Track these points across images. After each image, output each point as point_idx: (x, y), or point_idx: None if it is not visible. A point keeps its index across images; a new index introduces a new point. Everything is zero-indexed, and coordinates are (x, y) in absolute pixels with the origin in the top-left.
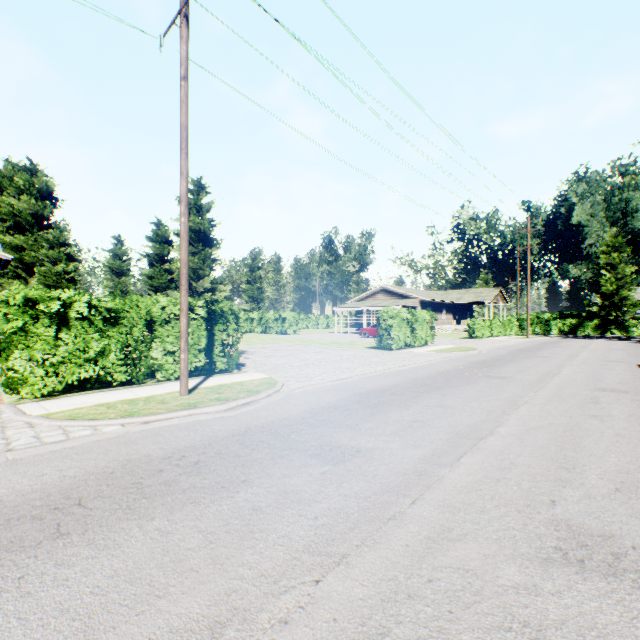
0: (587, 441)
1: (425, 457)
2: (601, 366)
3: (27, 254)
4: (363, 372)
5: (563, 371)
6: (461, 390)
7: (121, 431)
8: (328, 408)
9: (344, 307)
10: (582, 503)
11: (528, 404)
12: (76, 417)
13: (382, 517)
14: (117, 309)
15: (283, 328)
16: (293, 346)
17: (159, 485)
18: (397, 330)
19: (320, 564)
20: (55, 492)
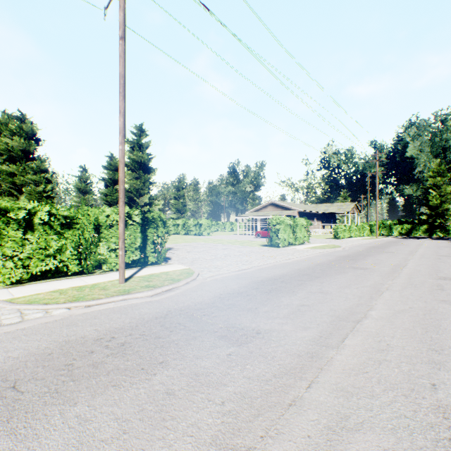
0: (445, 324)
1: (314, 339)
2: (436, 259)
3: (18, 178)
4: (259, 264)
5: (409, 263)
6: (335, 279)
7: (67, 314)
8: (233, 294)
9: (244, 216)
10: None
11: (389, 290)
12: (33, 302)
13: (283, 402)
14: (71, 216)
15: (200, 231)
16: (207, 244)
17: (87, 367)
18: (283, 232)
19: None
20: None
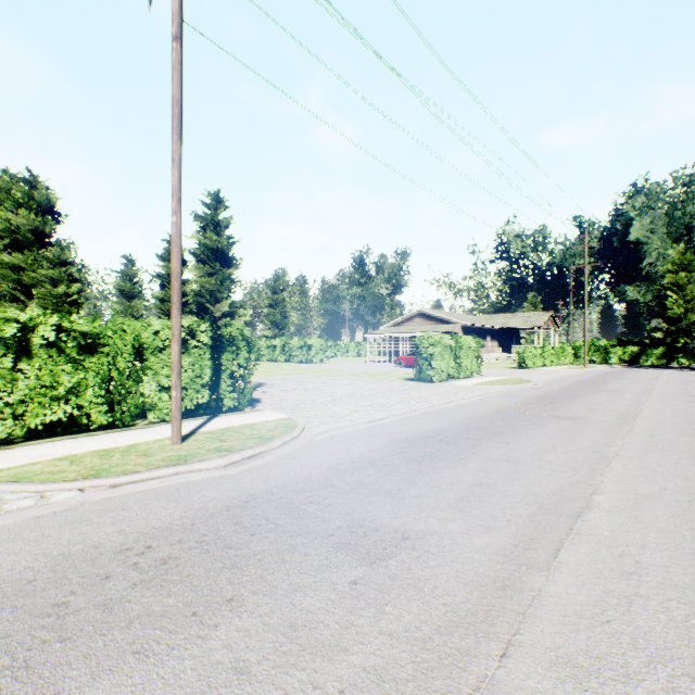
0: None
1: (505, 550)
2: (687, 403)
3: (26, 275)
4: (402, 411)
5: (644, 409)
6: (528, 436)
7: (75, 500)
8: (360, 463)
9: (377, 333)
10: None
11: (621, 457)
12: (22, 478)
13: (457, 693)
14: (96, 334)
15: (309, 356)
16: (319, 377)
17: (94, 609)
18: (439, 359)
19: None
20: None
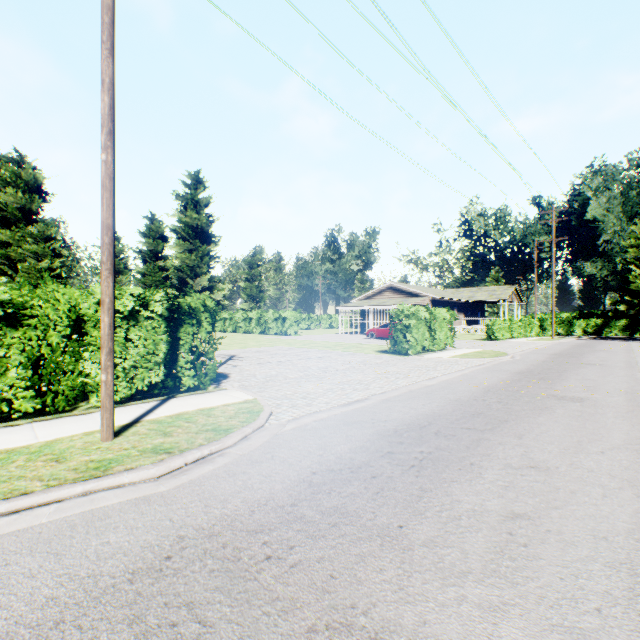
0: None
1: None
2: None
3: (13, 250)
4: (382, 389)
5: None
6: (540, 426)
7: None
8: (340, 472)
9: (349, 306)
10: None
11: None
12: None
13: None
14: (19, 302)
15: (283, 328)
16: (292, 349)
17: None
18: (414, 331)
19: None
20: None
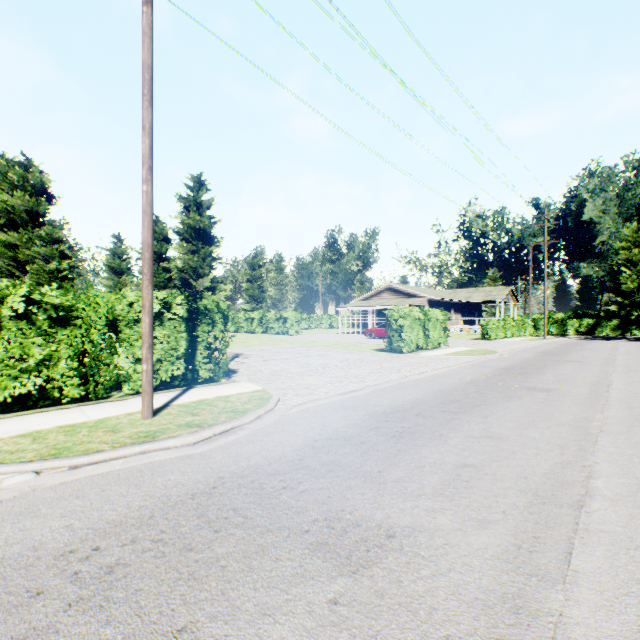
0: None
1: (507, 554)
2: None
3: (21, 252)
4: (375, 382)
5: (614, 381)
6: (505, 409)
7: (28, 486)
8: (336, 440)
9: (348, 306)
10: None
11: (606, 433)
12: None
13: None
14: (68, 306)
15: (284, 328)
16: (294, 348)
17: None
18: (409, 331)
19: None
20: None
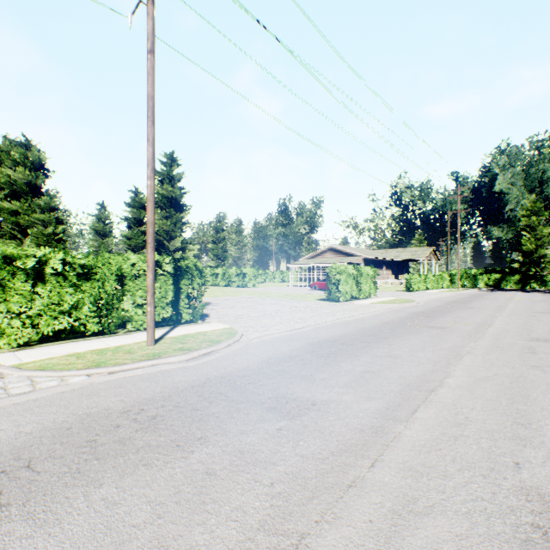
0: (535, 393)
1: (380, 411)
2: (529, 317)
3: (22, 218)
4: (315, 322)
5: (496, 321)
6: (406, 340)
7: (86, 382)
8: (284, 358)
9: (297, 264)
10: (548, 466)
11: (470, 354)
12: (45, 367)
13: (341, 484)
14: (90, 265)
15: (244, 282)
16: (252, 298)
17: (113, 443)
18: (344, 284)
19: (276, 548)
20: (6, 451)
